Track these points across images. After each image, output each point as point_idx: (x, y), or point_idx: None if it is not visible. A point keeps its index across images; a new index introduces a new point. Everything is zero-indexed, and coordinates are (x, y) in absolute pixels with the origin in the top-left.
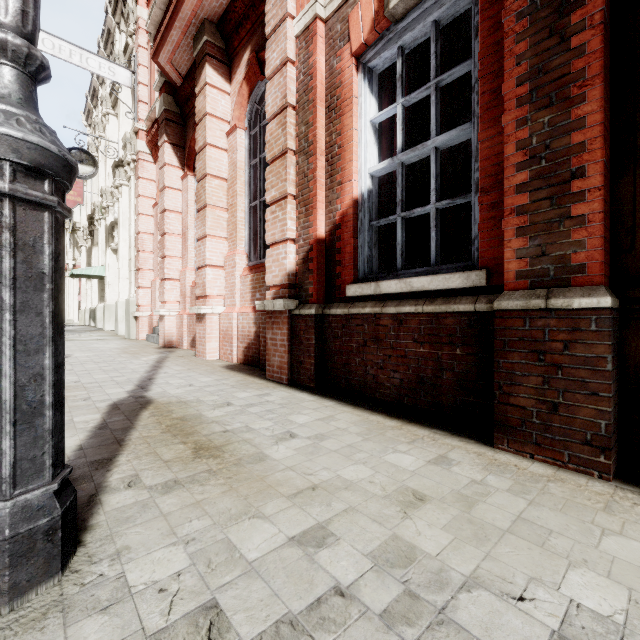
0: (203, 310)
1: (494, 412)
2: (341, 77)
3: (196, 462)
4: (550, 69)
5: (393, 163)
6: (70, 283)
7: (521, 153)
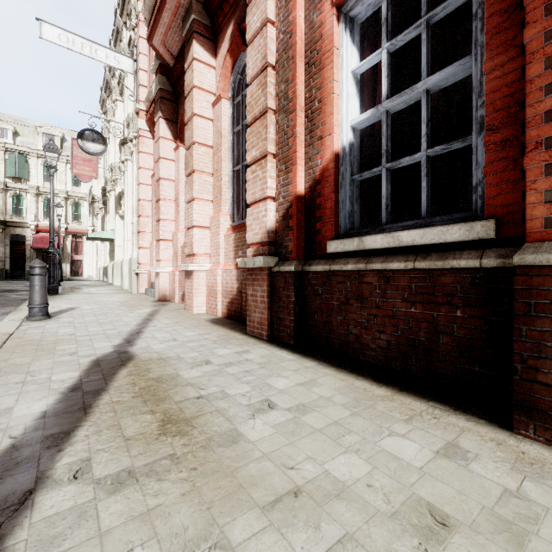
0: (191, 267)
1: (514, 390)
2: (321, 30)
3: (160, 441)
4: None
5: (377, 112)
6: (90, 245)
7: (551, 72)
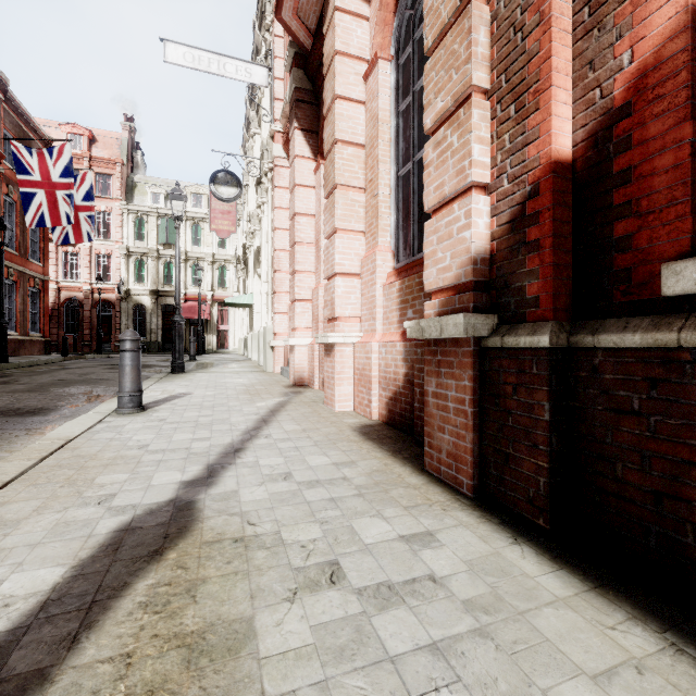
0: (330, 339)
1: None
2: None
3: None
4: None
5: None
6: (235, 314)
7: None
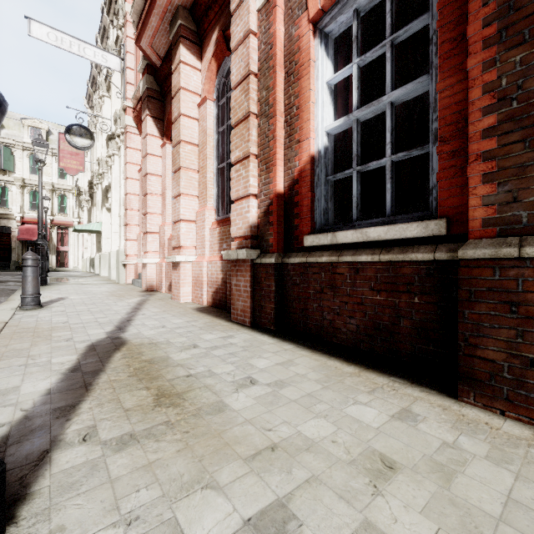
0: (177, 259)
1: (458, 364)
2: (299, 43)
3: (155, 411)
4: (523, 5)
5: (349, 120)
6: (76, 237)
7: (488, 96)
